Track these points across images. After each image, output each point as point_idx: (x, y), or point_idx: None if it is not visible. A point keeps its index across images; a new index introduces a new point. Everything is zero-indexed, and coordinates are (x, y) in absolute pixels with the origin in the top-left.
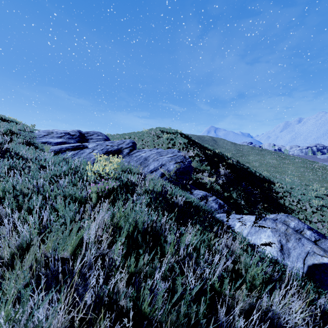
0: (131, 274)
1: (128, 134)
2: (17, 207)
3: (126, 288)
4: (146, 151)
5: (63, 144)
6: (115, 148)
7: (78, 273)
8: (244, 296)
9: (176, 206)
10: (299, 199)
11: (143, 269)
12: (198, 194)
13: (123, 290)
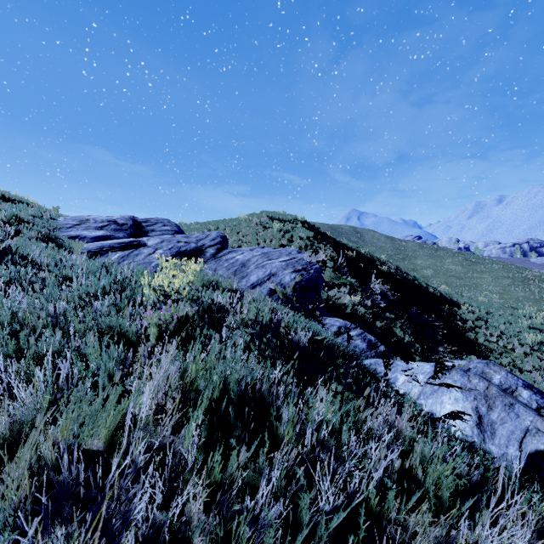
0: (215, 483)
1: (215, 223)
2: (16, 352)
3: (206, 509)
4: (245, 251)
5: (106, 240)
6: (192, 247)
7: (119, 480)
8: (425, 525)
9: (296, 347)
10: (501, 331)
11: (238, 475)
12: (332, 324)
13: (200, 517)
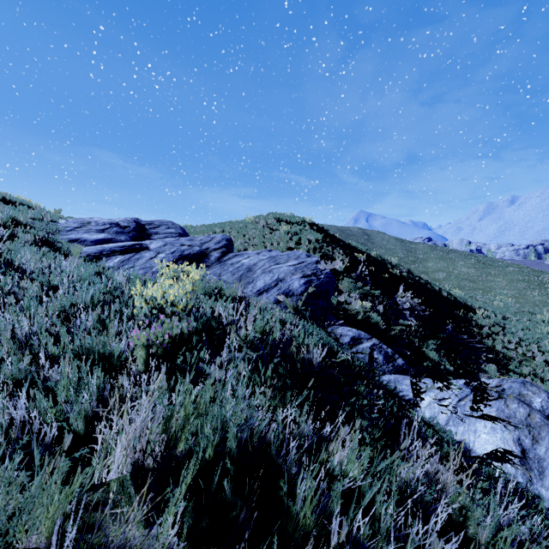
0: None
1: (221, 225)
2: None
3: None
4: (251, 255)
5: (107, 243)
6: (196, 250)
7: None
8: None
9: (308, 366)
10: (519, 338)
11: None
12: (345, 334)
13: None
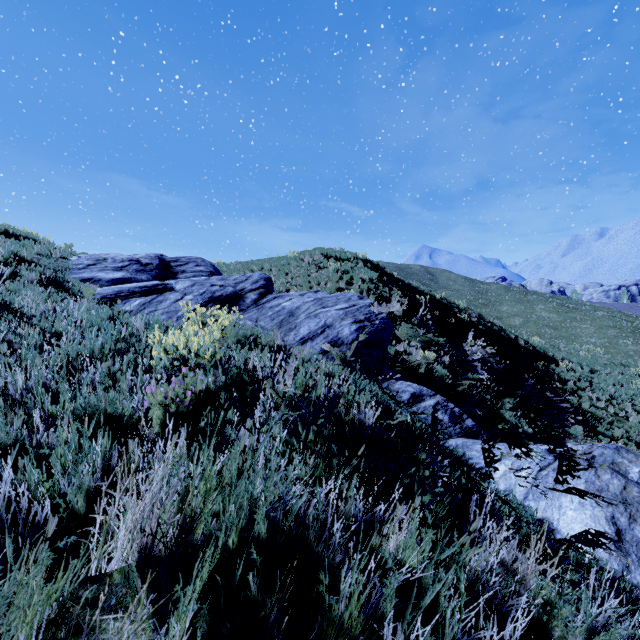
0: None
1: (259, 262)
2: None
3: None
4: (293, 297)
5: (125, 283)
6: (229, 292)
7: None
8: None
9: (359, 429)
10: (610, 394)
11: None
12: (404, 390)
13: None
